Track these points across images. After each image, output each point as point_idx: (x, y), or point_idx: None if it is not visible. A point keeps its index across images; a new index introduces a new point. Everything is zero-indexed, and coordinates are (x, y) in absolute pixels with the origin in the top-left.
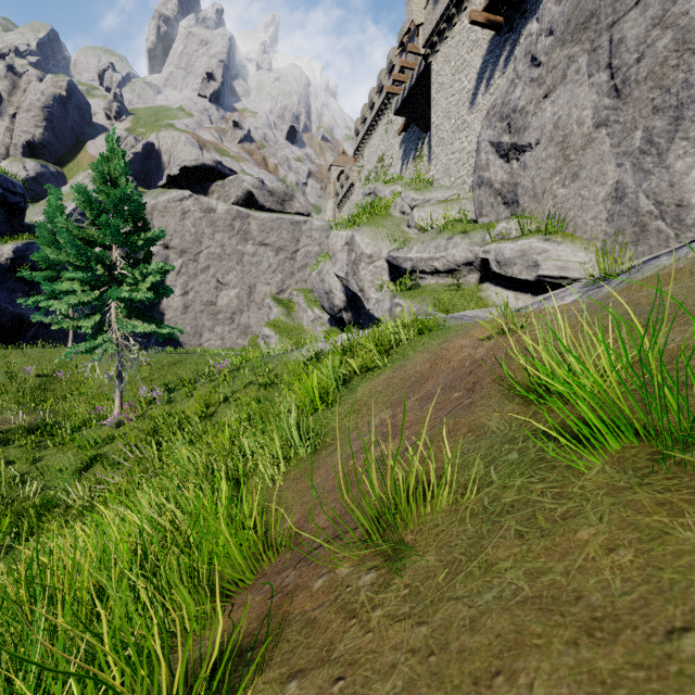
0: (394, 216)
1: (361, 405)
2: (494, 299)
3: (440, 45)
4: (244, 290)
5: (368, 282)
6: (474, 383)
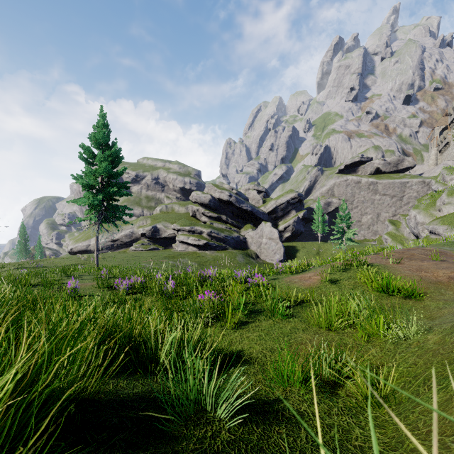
0: (436, 205)
1: None
2: None
3: None
4: (375, 215)
5: (420, 231)
6: None
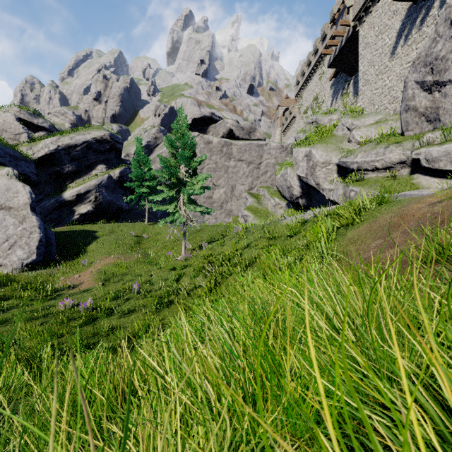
0: (337, 136)
1: (355, 240)
2: (423, 184)
3: (366, 17)
4: (229, 189)
5: (322, 179)
6: (441, 221)
